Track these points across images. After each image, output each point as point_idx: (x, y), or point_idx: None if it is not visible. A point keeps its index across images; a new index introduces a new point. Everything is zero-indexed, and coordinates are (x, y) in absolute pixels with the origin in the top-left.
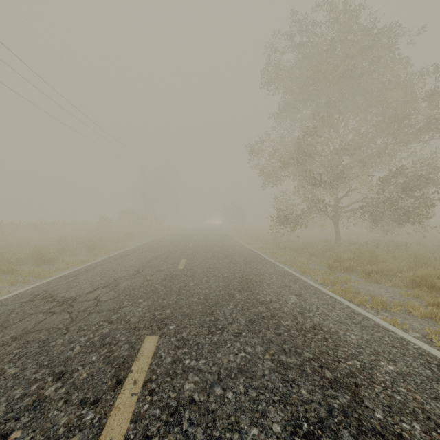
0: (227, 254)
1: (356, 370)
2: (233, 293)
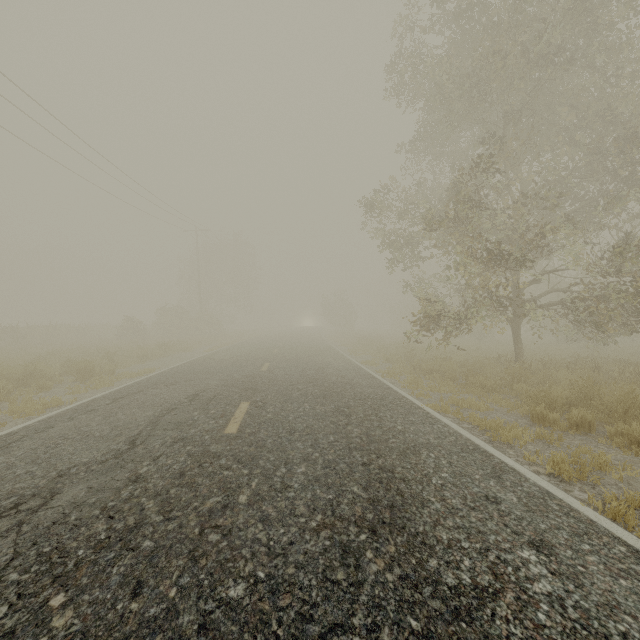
0: (330, 387)
1: None
2: (355, 547)
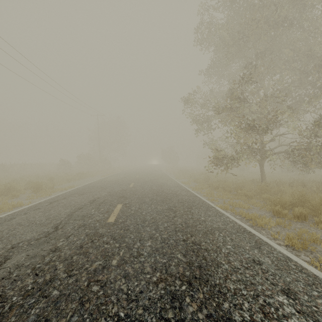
0: (165, 196)
1: None
2: (179, 295)
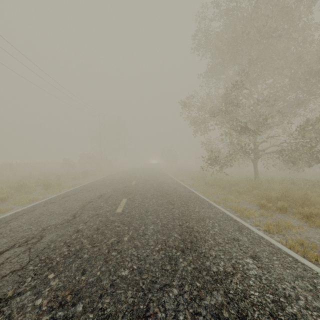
0: (164, 192)
1: None
2: (175, 257)
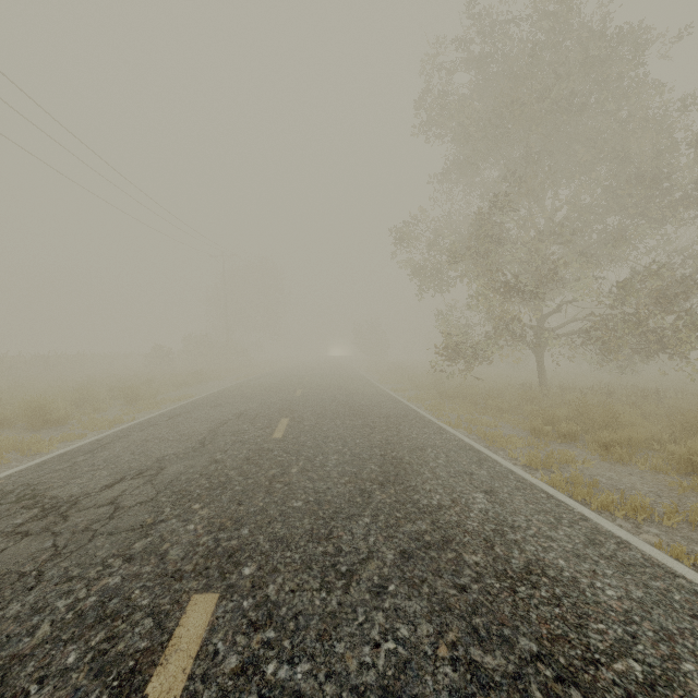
0: (358, 408)
1: (638, 690)
2: (369, 490)
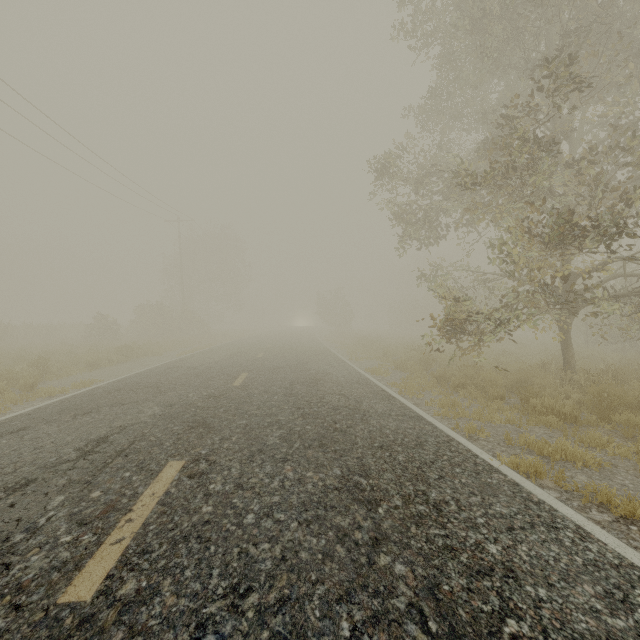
0: (329, 419)
1: None
2: None
